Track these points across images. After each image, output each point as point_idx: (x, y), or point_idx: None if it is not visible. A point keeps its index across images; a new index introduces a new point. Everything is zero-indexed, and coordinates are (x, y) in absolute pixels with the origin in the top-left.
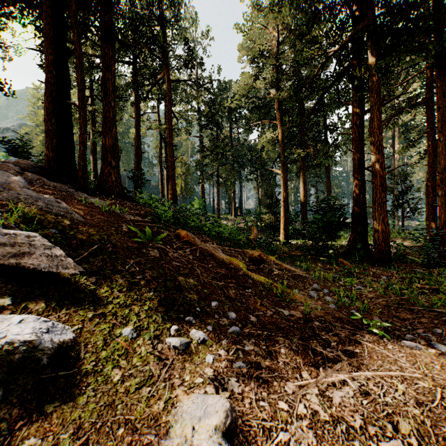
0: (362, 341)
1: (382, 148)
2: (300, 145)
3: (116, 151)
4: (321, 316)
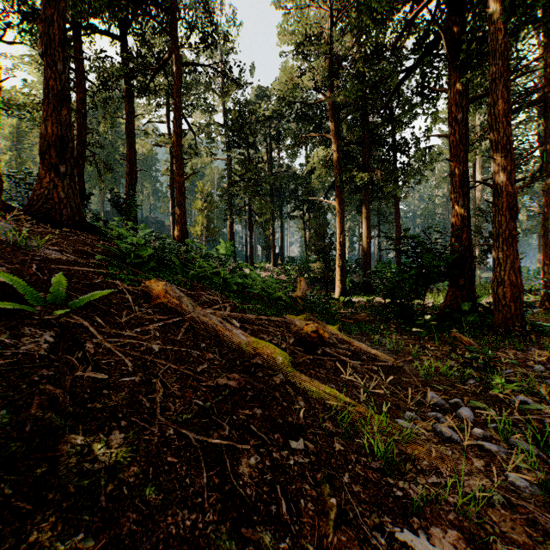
0: None
1: (510, 147)
2: (362, 168)
3: (68, 148)
4: (526, 545)
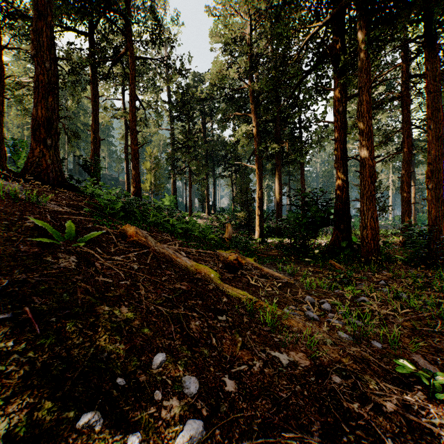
0: (433, 427)
1: (371, 134)
2: (275, 140)
3: (53, 126)
4: (337, 358)
